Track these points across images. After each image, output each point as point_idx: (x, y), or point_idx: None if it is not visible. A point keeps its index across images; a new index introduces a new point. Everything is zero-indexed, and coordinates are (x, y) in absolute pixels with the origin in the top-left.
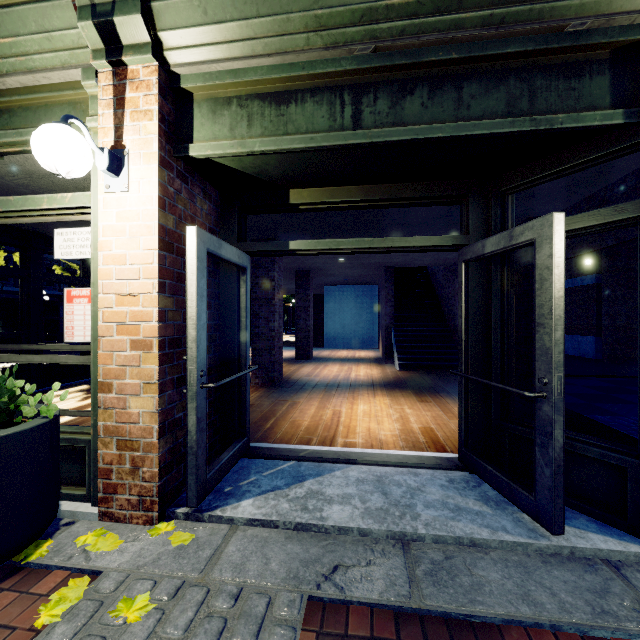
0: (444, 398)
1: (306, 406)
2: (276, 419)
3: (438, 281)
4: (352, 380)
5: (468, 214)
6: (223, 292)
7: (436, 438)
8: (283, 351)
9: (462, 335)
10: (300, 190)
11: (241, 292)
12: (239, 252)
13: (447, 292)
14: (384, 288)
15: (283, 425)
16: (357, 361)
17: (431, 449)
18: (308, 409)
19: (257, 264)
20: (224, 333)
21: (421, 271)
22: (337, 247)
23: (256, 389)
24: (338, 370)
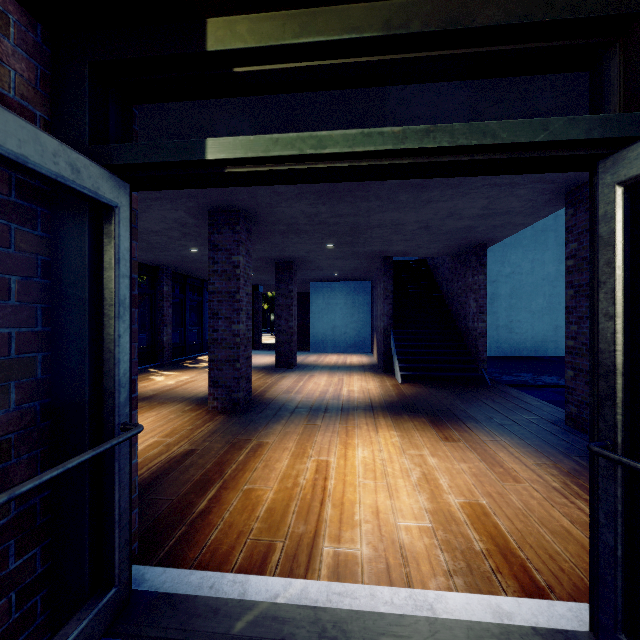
0: (475, 432)
1: (276, 452)
2: (221, 486)
3: (442, 275)
4: (344, 399)
5: (637, 65)
6: (57, 260)
7: (502, 538)
8: (264, 356)
9: (617, 360)
10: (231, 19)
11: (103, 261)
12: (78, 158)
13: (455, 287)
14: (381, 283)
15: (229, 503)
16: (349, 369)
17: (506, 579)
18: (278, 459)
19: (215, 245)
20: (59, 354)
21: (421, 265)
22: (317, 150)
23: (212, 417)
24: (326, 383)
